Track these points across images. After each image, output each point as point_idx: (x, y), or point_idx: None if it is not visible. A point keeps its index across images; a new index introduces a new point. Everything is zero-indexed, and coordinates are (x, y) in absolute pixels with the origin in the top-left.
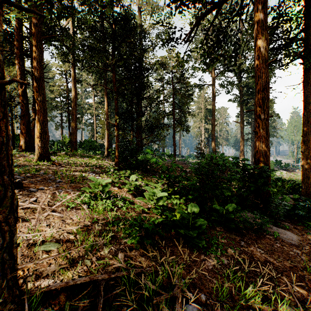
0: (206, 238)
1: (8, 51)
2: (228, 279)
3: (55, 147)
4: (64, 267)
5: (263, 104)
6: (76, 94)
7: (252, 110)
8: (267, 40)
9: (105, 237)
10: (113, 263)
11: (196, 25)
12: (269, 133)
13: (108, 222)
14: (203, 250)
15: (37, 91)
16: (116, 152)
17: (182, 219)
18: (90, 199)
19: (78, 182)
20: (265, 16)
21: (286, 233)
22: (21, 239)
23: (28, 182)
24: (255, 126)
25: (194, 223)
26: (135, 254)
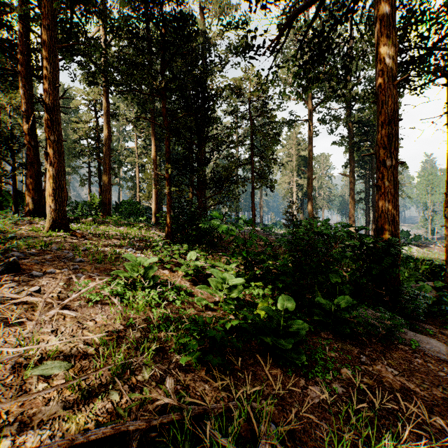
0: (307, 351)
1: (9, 70)
2: (346, 421)
3: (79, 211)
4: (73, 405)
5: (390, 143)
6: (109, 133)
7: (372, 154)
8: (396, 47)
9: (146, 351)
10: (156, 397)
11: (286, 27)
12: None
13: (152, 326)
14: (303, 371)
15: (49, 126)
16: (168, 217)
17: (267, 320)
18: (124, 288)
19: (108, 262)
20: (393, 11)
21: (430, 341)
22: (4, 355)
23: (31, 262)
24: (378, 177)
25: (287, 326)
26: (194, 379)
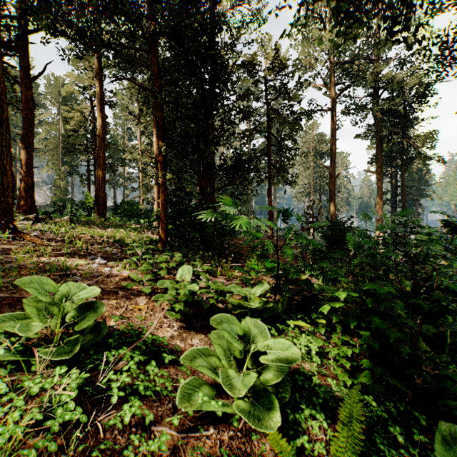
0: None
1: None
2: None
3: (68, 211)
4: None
5: None
6: (104, 122)
7: None
8: None
9: None
10: None
11: None
12: (419, 191)
13: None
14: None
15: None
16: (162, 215)
17: None
18: None
19: None
20: None
21: None
22: None
23: None
24: None
25: None
26: None
